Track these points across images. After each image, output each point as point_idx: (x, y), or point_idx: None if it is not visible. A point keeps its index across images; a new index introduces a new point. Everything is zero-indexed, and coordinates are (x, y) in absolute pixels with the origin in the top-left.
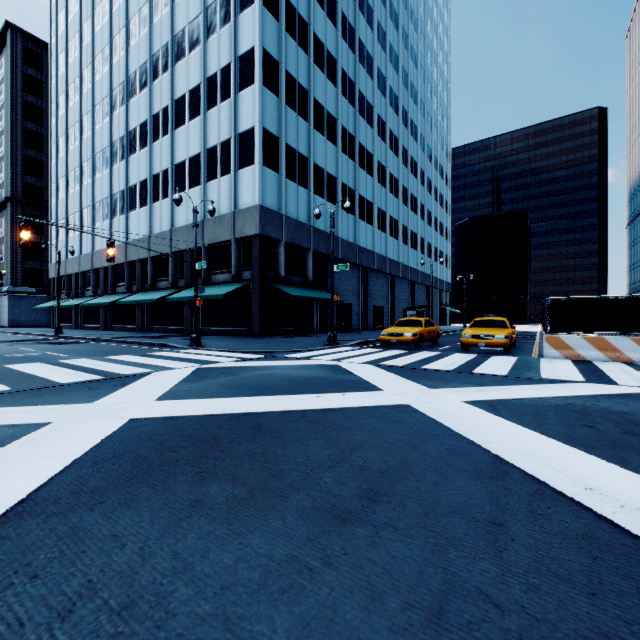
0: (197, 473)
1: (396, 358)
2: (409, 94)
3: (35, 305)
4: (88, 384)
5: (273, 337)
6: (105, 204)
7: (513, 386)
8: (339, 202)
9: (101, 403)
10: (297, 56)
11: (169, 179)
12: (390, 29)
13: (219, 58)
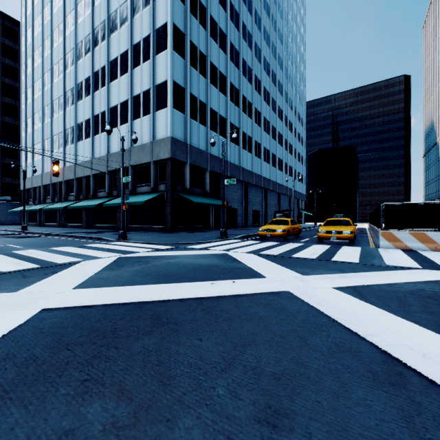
0: (82, 382)
1: (271, 248)
2: (277, 62)
3: (10, 209)
4: (24, 272)
5: (181, 232)
6: (60, 136)
7: (368, 272)
8: (228, 136)
9: (24, 292)
10: (198, 31)
11: (106, 118)
12: (264, 16)
13: (142, 31)
